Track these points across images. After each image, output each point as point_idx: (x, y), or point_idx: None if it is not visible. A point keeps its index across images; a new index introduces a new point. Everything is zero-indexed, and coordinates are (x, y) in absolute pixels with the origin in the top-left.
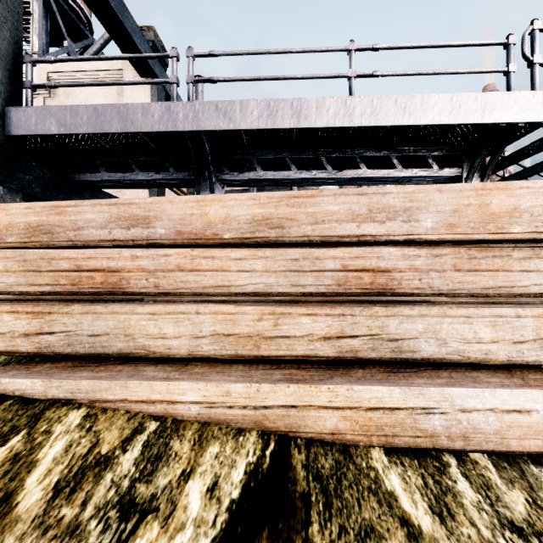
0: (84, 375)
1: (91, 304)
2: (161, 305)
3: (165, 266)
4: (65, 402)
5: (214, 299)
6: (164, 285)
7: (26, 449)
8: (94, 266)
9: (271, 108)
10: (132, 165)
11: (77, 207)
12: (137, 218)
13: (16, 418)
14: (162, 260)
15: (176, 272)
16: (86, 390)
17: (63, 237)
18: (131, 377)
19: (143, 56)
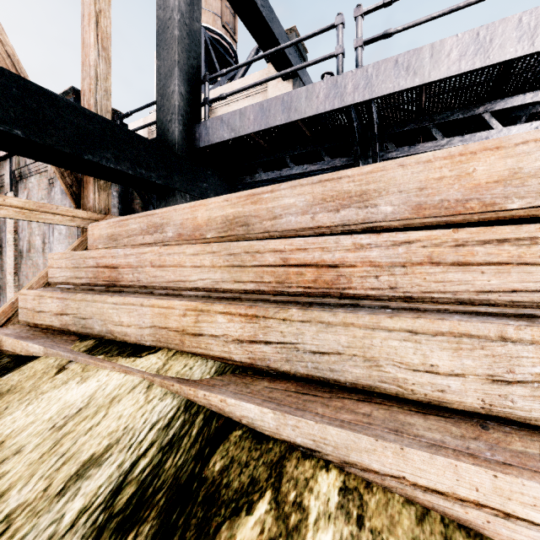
0: (320, 412)
1: (305, 308)
2: (423, 319)
3: (405, 258)
4: (304, 451)
5: (471, 309)
6: (404, 286)
7: (281, 534)
8: (304, 260)
9: (480, 39)
10: (287, 161)
11: (274, 192)
12: (350, 195)
13: (252, 463)
14: (401, 248)
15: (426, 267)
16: (334, 443)
17: (258, 229)
18: (400, 437)
19: (305, 37)
